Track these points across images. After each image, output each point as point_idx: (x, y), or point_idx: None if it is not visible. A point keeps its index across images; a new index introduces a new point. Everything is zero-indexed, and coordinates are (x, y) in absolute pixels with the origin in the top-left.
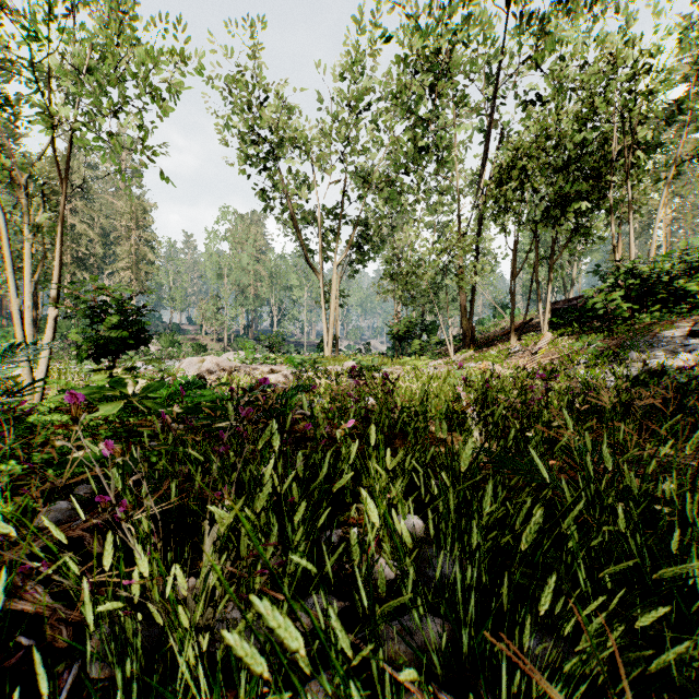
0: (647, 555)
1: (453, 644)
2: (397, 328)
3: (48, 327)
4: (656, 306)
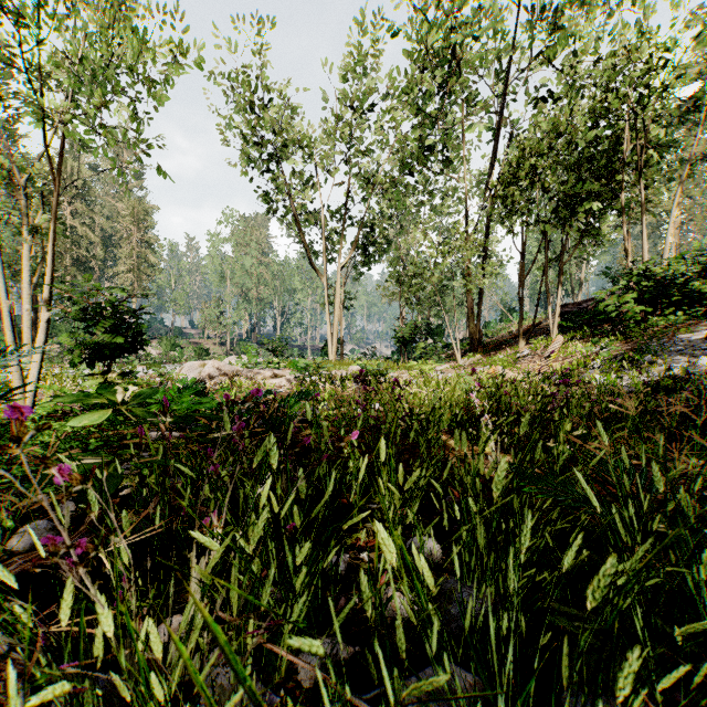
0: (704, 591)
1: (485, 705)
2: (402, 331)
3: (40, 330)
4: (671, 309)
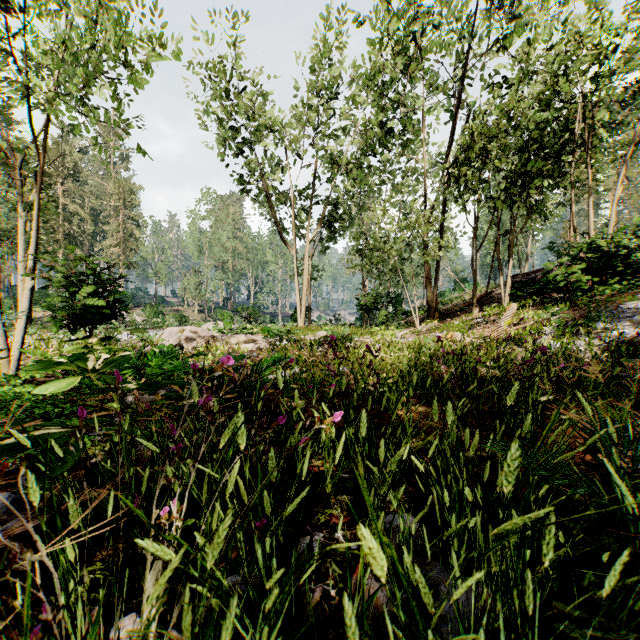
0: None
1: None
2: (365, 300)
3: (24, 297)
4: (615, 278)
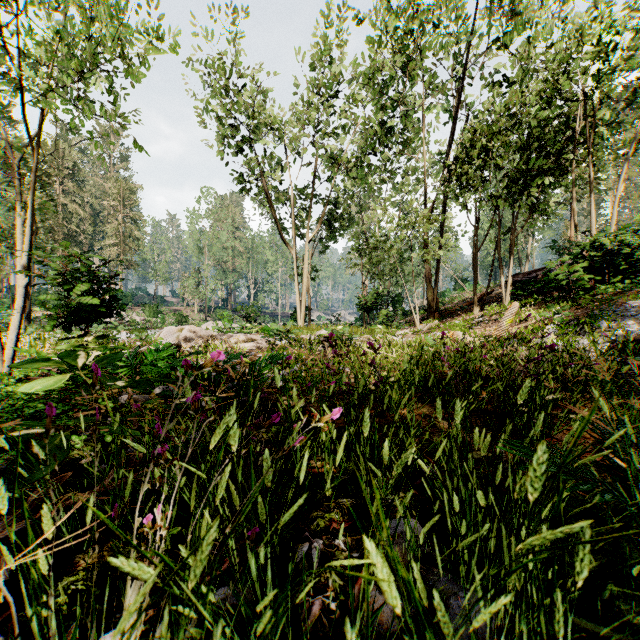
0: None
1: None
2: (365, 299)
3: (19, 295)
4: (618, 277)
